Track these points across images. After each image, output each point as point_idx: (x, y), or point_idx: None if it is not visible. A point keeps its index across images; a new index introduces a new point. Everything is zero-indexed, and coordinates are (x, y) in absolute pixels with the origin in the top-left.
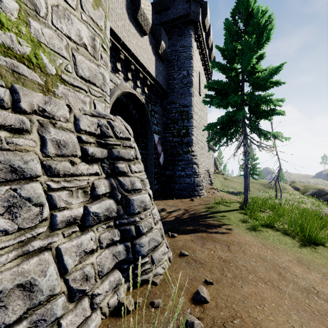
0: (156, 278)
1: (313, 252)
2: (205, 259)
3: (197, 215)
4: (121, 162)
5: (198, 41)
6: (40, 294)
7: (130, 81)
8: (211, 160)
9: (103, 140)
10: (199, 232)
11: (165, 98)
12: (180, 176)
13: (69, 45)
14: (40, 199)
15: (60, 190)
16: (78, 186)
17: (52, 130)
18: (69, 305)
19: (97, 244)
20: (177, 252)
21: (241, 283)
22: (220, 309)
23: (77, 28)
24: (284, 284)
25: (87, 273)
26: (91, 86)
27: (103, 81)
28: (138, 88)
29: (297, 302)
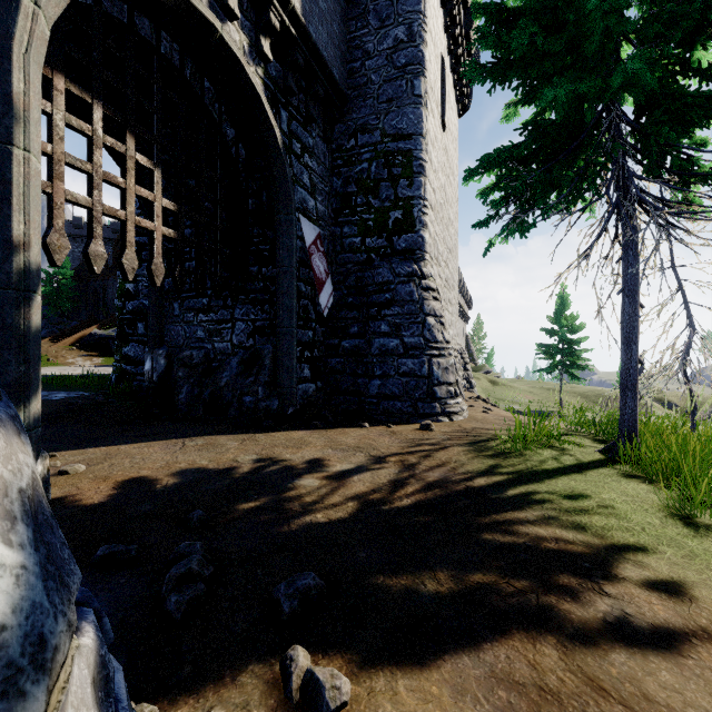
0: None
1: None
2: None
3: (457, 491)
4: None
5: None
6: None
7: None
8: (459, 339)
9: None
10: (508, 629)
11: (339, 114)
12: (384, 351)
13: None
14: None
15: None
16: None
17: None
18: None
19: None
20: None
21: None
22: None
23: None
24: None
25: None
26: None
27: None
28: (232, 24)
29: None
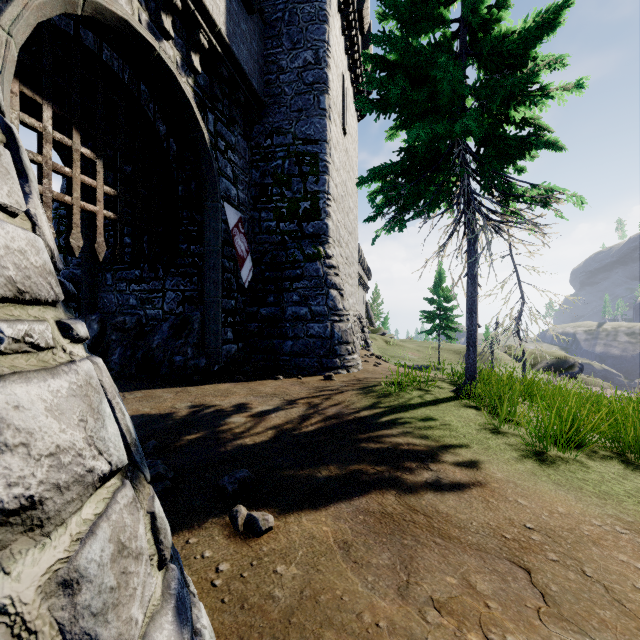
0: None
1: None
2: None
3: (347, 419)
4: None
5: None
6: None
7: (137, 1)
8: (360, 306)
9: None
10: (369, 490)
11: (257, 117)
12: (296, 317)
13: None
14: None
15: None
16: None
17: None
18: None
19: None
20: None
21: None
22: None
23: None
24: None
25: None
26: None
27: None
28: (167, 42)
29: None
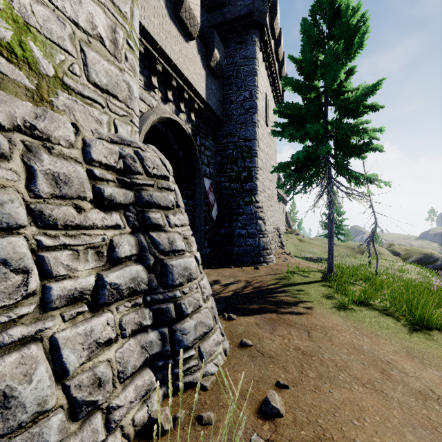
0: (206, 379)
1: (427, 339)
2: (276, 350)
3: (263, 289)
4: (154, 211)
5: (265, 52)
6: (21, 412)
7: (171, 103)
8: (281, 215)
9: (127, 178)
10: (267, 312)
11: (219, 128)
12: (239, 235)
13: (76, 35)
14: (24, 262)
15: (59, 249)
16: (87, 244)
17: (45, 157)
18: (70, 425)
19: (117, 330)
20: (236, 341)
21: (328, 386)
22: (300, 427)
23: (89, 11)
24: (390, 387)
25: (101, 376)
26: (111, 99)
27: (129, 93)
28: (181, 113)
29: (411, 413)
